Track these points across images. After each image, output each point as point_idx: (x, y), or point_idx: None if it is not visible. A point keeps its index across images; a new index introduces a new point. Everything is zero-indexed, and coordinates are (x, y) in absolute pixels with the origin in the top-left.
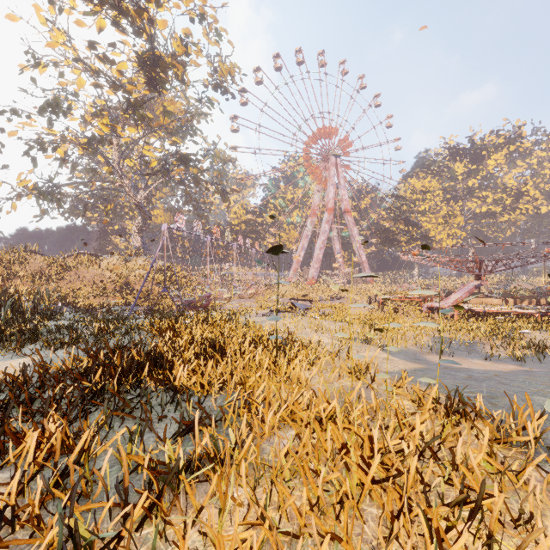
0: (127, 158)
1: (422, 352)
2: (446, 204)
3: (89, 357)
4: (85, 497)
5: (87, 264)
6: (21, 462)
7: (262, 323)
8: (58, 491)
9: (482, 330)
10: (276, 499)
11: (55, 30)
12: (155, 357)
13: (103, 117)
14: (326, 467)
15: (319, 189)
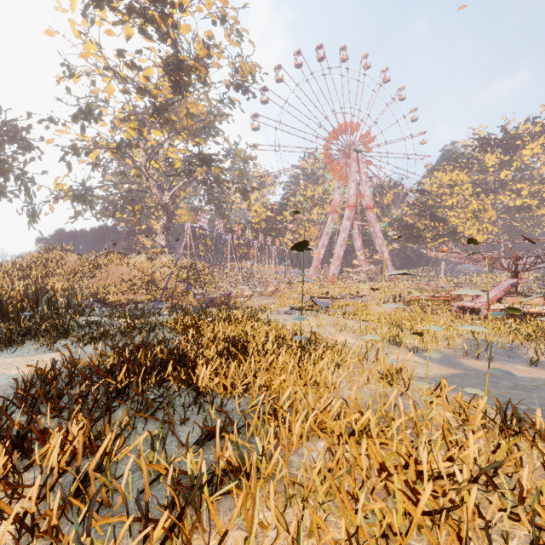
0: (153, 160)
1: (456, 356)
2: (475, 197)
3: (115, 354)
4: (105, 506)
5: (116, 262)
6: (46, 462)
7: (284, 321)
8: (77, 502)
9: (523, 332)
10: (307, 524)
11: (87, 42)
12: (178, 356)
13: (131, 121)
14: (365, 491)
15: (339, 186)
